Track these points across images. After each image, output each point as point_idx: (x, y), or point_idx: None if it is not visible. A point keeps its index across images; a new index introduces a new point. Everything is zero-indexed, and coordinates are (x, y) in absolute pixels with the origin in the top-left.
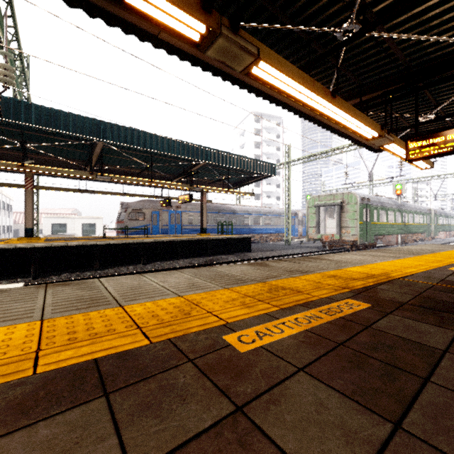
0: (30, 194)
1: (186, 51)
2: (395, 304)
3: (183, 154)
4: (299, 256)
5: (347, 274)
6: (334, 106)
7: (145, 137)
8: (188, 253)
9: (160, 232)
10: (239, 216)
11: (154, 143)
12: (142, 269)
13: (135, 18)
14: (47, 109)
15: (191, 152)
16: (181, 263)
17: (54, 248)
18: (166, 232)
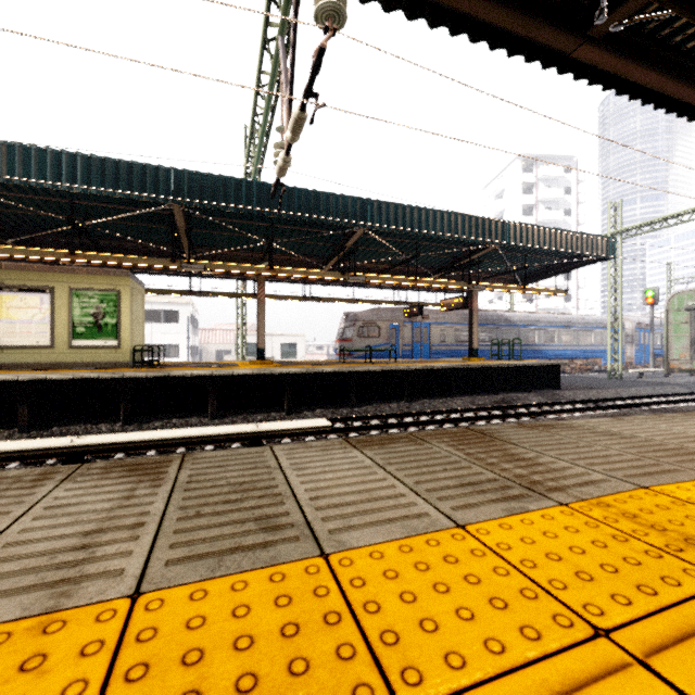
0: (263, 305)
1: (602, 68)
2: None
3: (469, 235)
4: (669, 400)
5: None
6: None
7: (420, 216)
8: (462, 388)
9: (400, 355)
10: (518, 329)
11: (432, 223)
12: (409, 408)
13: (553, 34)
14: (309, 193)
15: (482, 230)
16: (460, 403)
17: (308, 375)
18: (408, 355)
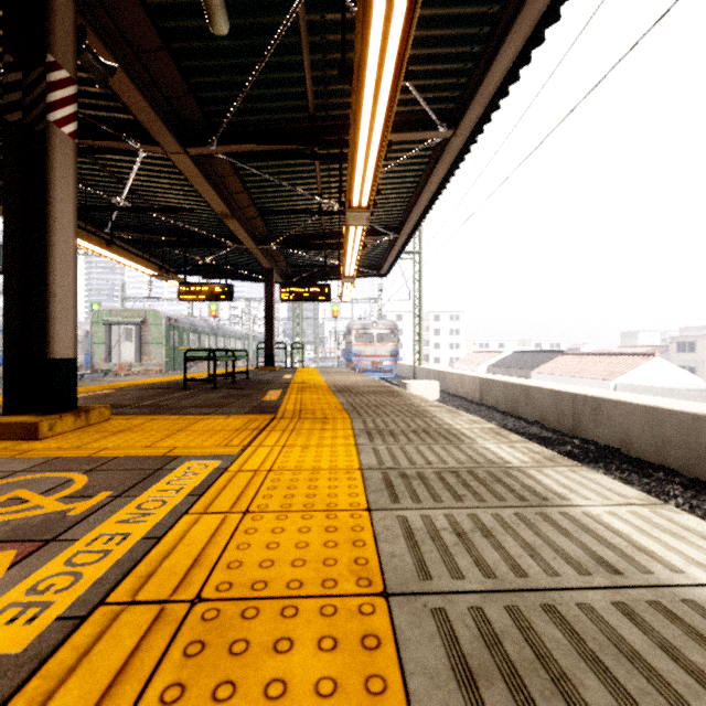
0: None
1: None
2: (130, 390)
3: None
4: None
5: (115, 385)
6: (110, 253)
7: None
8: None
9: None
10: None
11: None
12: None
13: None
14: None
15: None
16: None
17: None
18: None
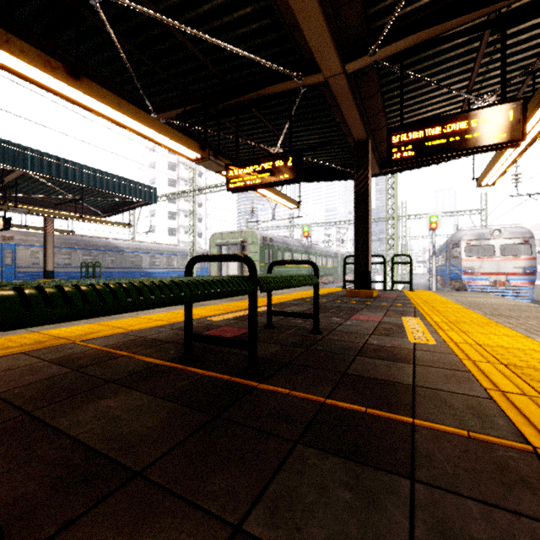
0: None
1: None
2: None
3: None
4: None
5: (10, 342)
6: (81, 92)
7: None
8: None
9: None
10: (126, 254)
11: None
12: None
13: None
14: None
15: None
16: None
17: None
18: None
